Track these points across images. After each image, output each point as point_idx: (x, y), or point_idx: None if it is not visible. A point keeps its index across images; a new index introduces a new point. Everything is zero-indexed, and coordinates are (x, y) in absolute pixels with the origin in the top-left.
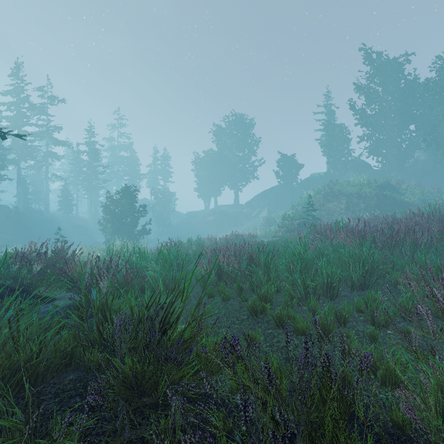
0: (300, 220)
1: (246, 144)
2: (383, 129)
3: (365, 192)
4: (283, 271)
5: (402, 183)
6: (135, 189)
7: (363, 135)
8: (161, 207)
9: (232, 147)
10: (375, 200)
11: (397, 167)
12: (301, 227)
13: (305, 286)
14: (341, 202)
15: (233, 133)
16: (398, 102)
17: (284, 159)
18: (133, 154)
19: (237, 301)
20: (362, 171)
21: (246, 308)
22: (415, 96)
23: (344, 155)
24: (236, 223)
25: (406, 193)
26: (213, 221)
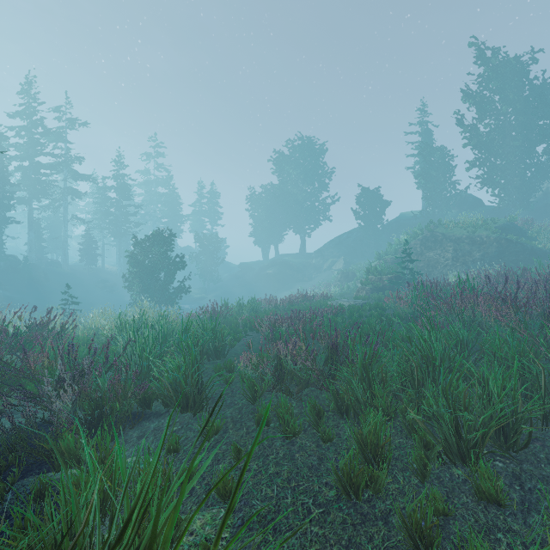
0: (392, 274)
1: (316, 176)
2: (500, 152)
3: (480, 236)
4: (394, 375)
5: (531, 223)
6: (170, 234)
7: (473, 160)
8: (207, 256)
9: (297, 180)
10: (496, 247)
11: (519, 203)
12: (394, 284)
13: (453, 420)
14: (447, 249)
15: (299, 162)
16: (521, 115)
17: (365, 194)
18: (173, 190)
19: (312, 438)
20: (470, 209)
21: (332, 462)
22: (547, 106)
23: (446, 187)
24: (302, 278)
25: (538, 238)
26: (273, 275)
